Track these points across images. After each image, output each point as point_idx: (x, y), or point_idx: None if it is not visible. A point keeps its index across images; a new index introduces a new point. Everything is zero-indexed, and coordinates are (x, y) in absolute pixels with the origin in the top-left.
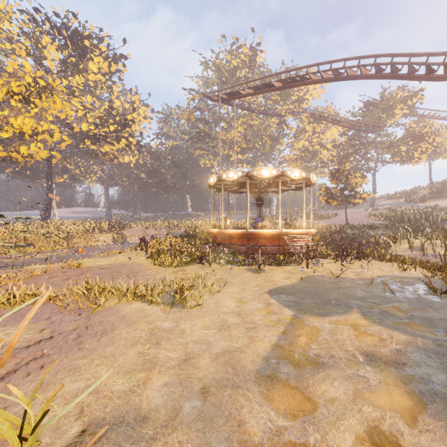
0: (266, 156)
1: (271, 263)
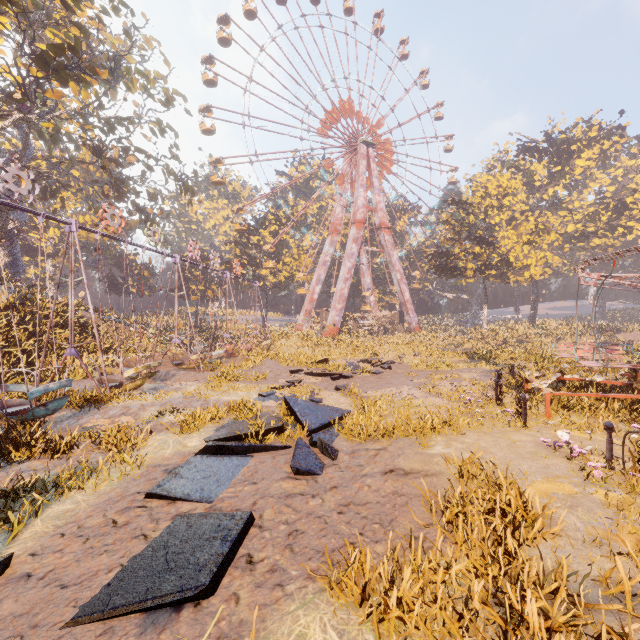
0: None
1: None
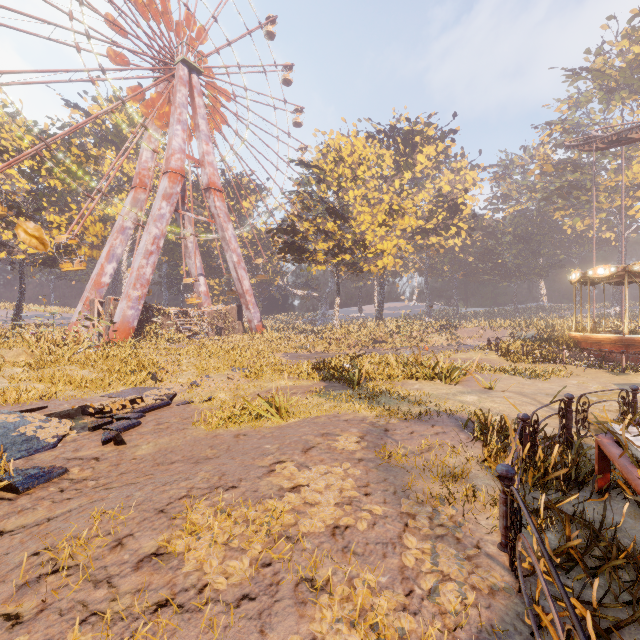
0: None
1: (639, 369)
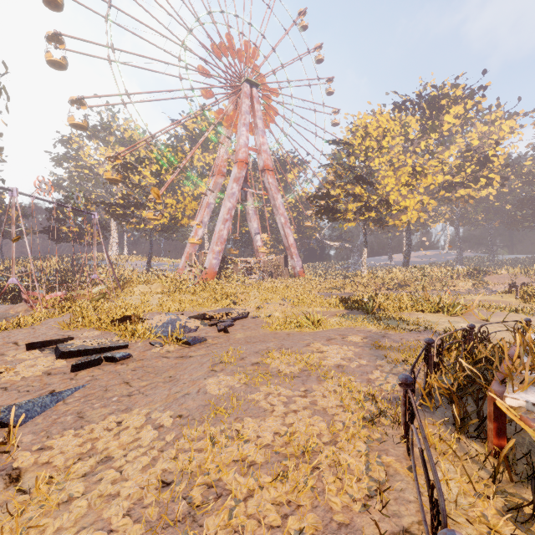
0: None
1: None
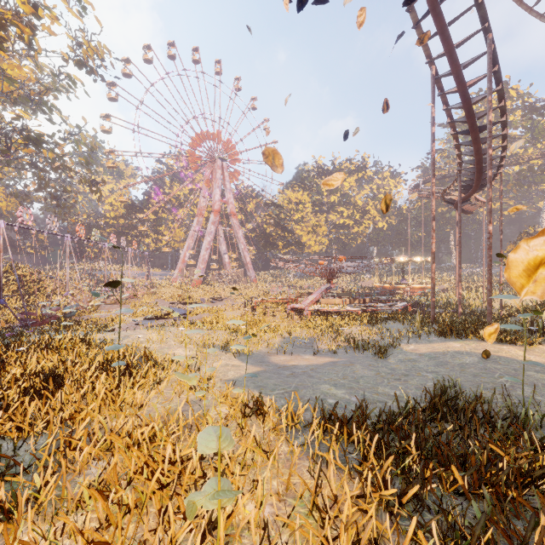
0: (525, 200)
1: None
